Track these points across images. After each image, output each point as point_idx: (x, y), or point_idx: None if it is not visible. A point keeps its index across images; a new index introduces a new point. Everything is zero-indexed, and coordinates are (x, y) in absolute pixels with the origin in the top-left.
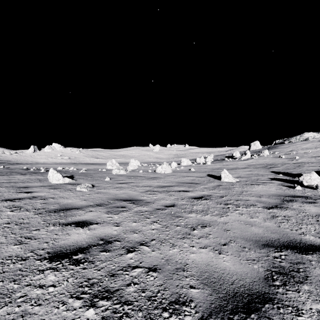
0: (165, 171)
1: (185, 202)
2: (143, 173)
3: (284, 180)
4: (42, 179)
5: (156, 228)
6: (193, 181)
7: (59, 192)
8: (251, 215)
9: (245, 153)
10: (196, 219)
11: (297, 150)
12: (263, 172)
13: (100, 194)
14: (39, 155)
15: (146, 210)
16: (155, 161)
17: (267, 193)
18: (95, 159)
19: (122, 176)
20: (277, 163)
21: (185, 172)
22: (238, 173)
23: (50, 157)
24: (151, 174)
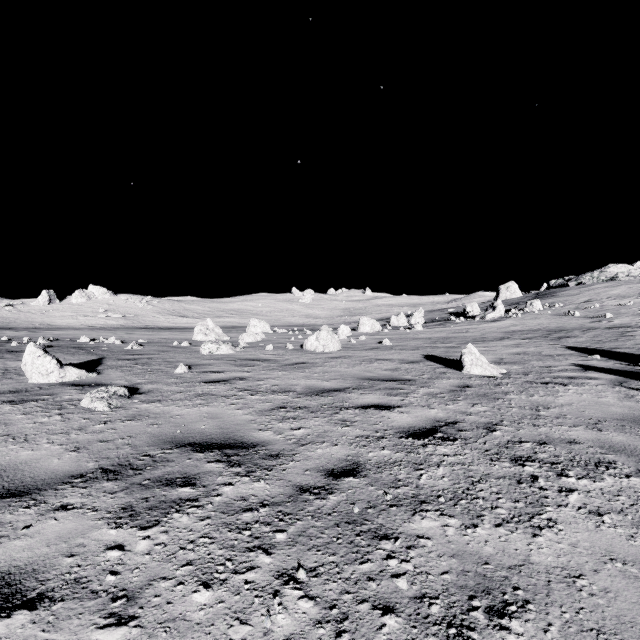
0: (325, 347)
1: (389, 451)
2: (274, 351)
3: (616, 371)
4: (16, 369)
5: (294, 633)
6: (394, 373)
7: (20, 416)
8: (637, 522)
9: (494, 307)
10: (450, 550)
11: (600, 300)
12: (550, 349)
13: (140, 420)
14: (60, 311)
15: (265, 496)
16: (303, 323)
17: (606, 414)
18: (179, 319)
19: (223, 359)
20: (569, 328)
21: (372, 349)
22: (492, 351)
23: (82, 315)
24: (293, 354)
